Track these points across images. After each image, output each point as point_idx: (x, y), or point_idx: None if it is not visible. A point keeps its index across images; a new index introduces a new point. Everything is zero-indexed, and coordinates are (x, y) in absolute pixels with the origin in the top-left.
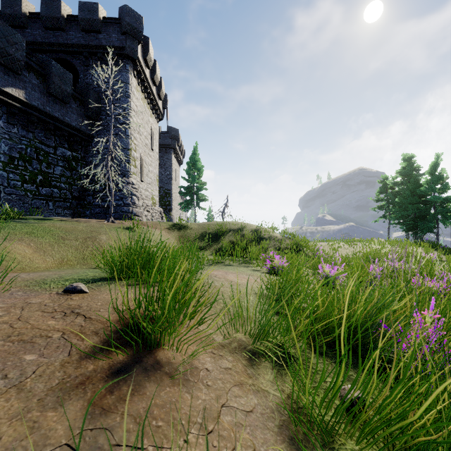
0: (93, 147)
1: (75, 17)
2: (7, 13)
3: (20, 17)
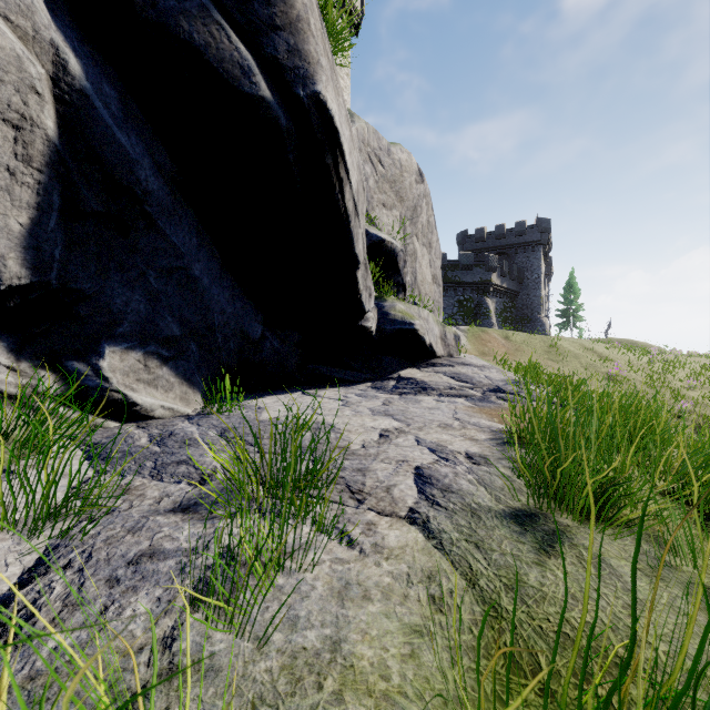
0: (519, 298)
1: (510, 230)
2: (477, 237)
3: (484, 238)
